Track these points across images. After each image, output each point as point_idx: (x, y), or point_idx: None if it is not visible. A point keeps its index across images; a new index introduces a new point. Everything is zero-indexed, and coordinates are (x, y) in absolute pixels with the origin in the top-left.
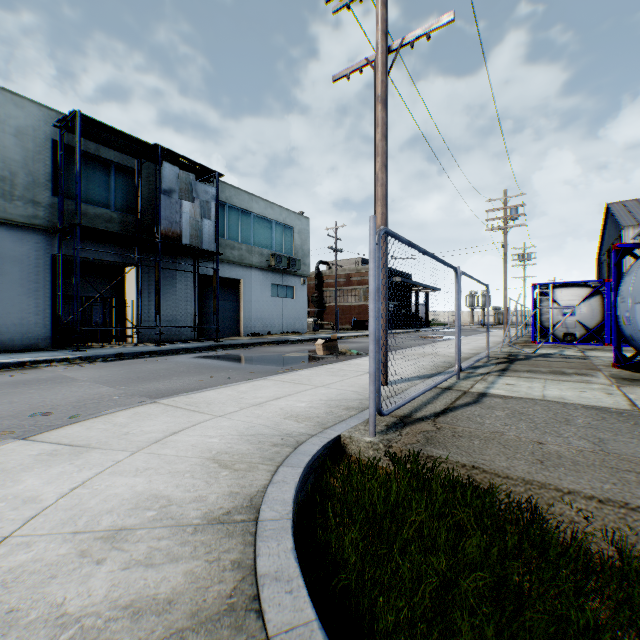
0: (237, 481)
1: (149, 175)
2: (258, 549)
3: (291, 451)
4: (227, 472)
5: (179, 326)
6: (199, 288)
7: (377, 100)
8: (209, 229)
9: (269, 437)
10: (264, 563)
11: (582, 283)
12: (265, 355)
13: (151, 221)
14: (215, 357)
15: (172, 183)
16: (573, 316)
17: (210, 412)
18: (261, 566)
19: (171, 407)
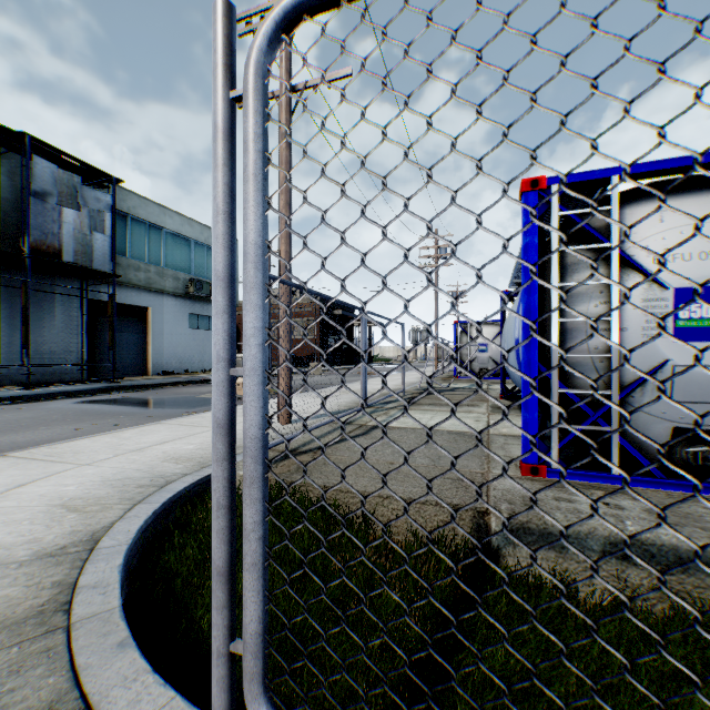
0: (84, 521)
1: (14, 169)
2: (85, 570)
3: (156, 490)
4: (76, 515)
5: (60, 364)
6: (90, 316)
7: (281, 137)
8: (103, 245)
9: (138, 480)
10: (87, 579)
11: (494, 322)
12: (174, 397)
13: (17, 229)
14: (107, 401)
15: (48, 184)
16: (487, 352)
17: (76, 461)
18: (83, 581)
19: (25, 460)
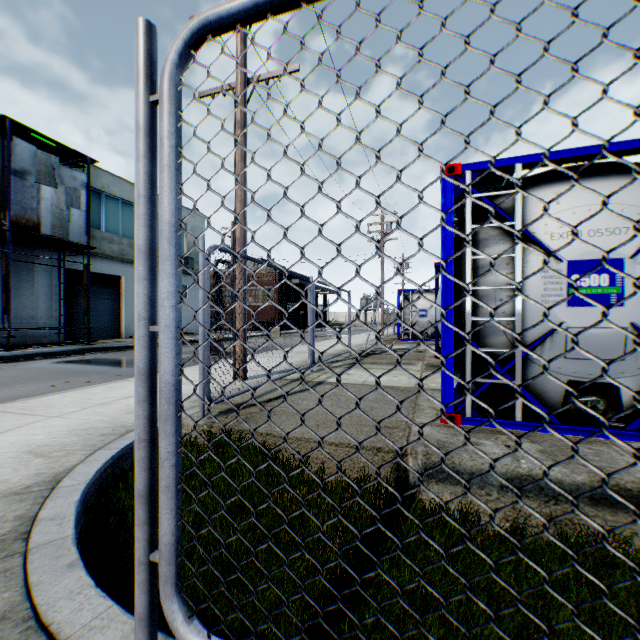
0: (49, 465)
1: None
2: (46, 505)
3: (117, 438)
4: (42, 460)
5: (39, 328)
6: (67, 284)
7: (237, 125)
8: (79, 219)
9: (101, 429)
10: (47, 512)
11: (433, 291)
12: None
13: None
14: (81, 361)
15: (27, 163)
16: (427, 317)
17: (47, 414)
18: (43, 514)
19: (1, 413)
